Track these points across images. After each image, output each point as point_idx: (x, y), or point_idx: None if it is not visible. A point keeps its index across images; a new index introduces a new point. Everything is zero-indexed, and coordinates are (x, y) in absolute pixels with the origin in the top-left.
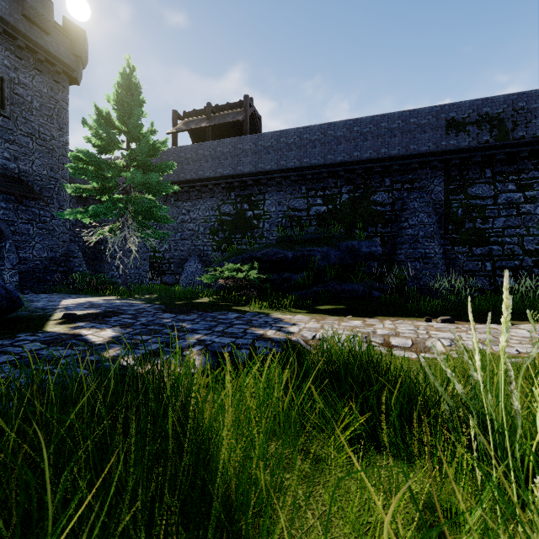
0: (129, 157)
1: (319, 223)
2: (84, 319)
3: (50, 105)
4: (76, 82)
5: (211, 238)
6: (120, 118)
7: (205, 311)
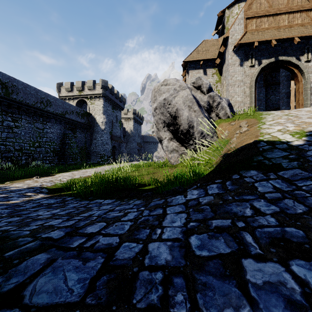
0: None
1: None
2: None
3: None
4: None
5: None
6: None
7: None
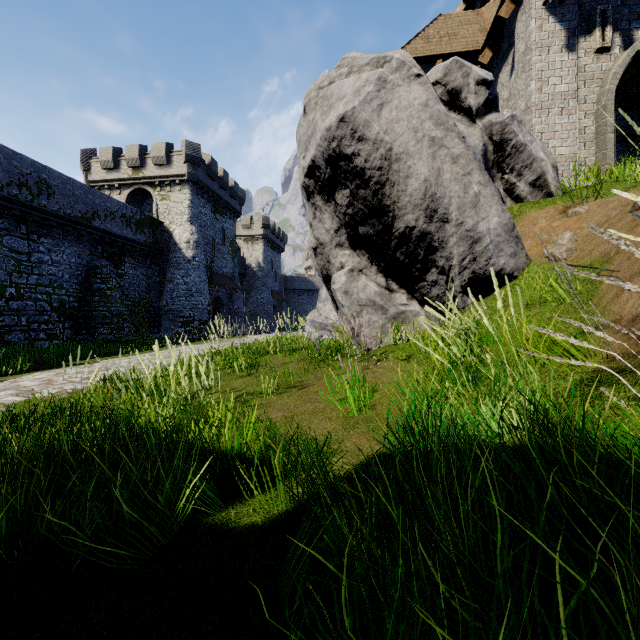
0: None
1: None
2: None
3: None
4: None
5: None
6: None
7: None
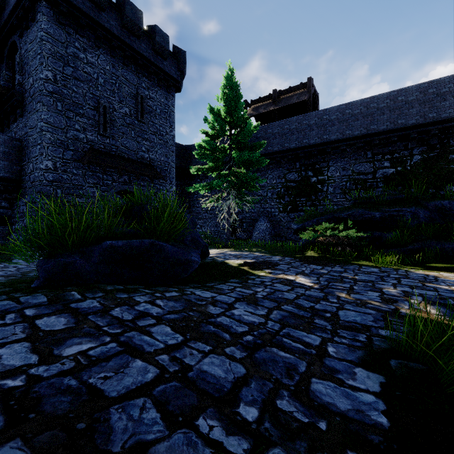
0: (232, 142)
1: (386, 185)
2: (262, 267)
3: (165, 110)
4: (179, 91)
5: (278, 202)
6: (228, 112)
7: (338, 264)
